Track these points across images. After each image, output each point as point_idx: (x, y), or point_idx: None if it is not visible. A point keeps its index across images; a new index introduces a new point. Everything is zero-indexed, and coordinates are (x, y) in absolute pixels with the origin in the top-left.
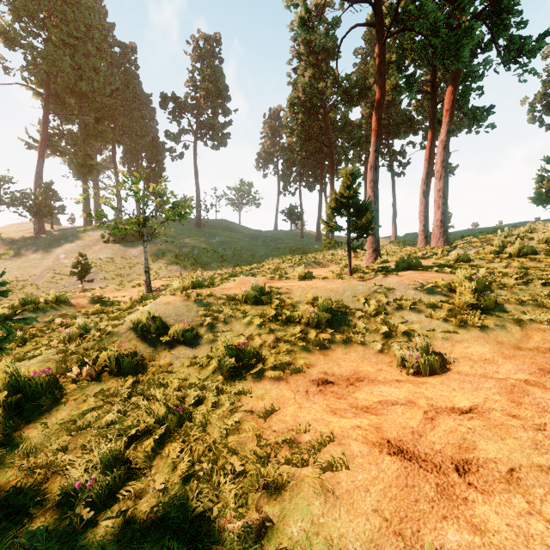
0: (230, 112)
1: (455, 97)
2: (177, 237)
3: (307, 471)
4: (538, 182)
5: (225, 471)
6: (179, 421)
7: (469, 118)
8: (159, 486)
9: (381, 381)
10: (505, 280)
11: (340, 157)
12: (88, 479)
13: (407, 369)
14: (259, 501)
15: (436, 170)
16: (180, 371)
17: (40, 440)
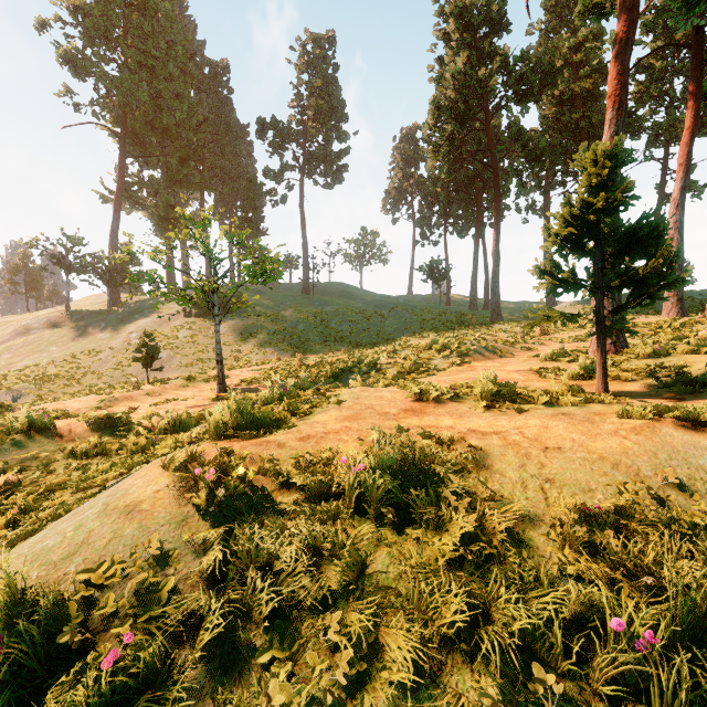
0: (348, 136)
1: None
2: (277, 307)
3: None
4: None
5: None
6: None
7: None
8: None
9: None
10: None
11: (507, 185)
12: None
13: None
14: None
15: None
16: None
17: None
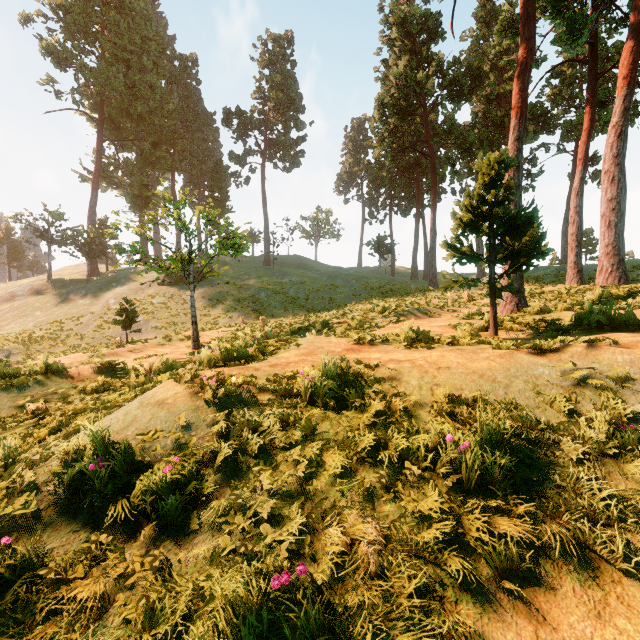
0: (304, 125)
1: (638, 56)
2: (241, 277)
3: None
4: None
5: None
6: None
7: None
8: None
9: None
10: None
11: (443, 171)
12: None
13: None
14: None
15: (604, 170)
16: None
17: None
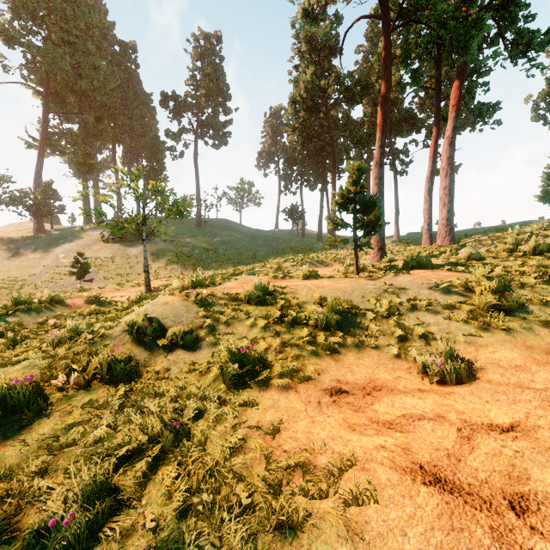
0: (231, 110)
1: (461, 92)
2: (177, 237)
3: (327, 505)
4: (544, 180)
5: (229, 504)
6: (175, 438)
7: (475, 114)
8: (150, 524)
9: (401, 390)
10: (525, 279)
11: (342, 156)
12: (65, 514)
13: (430, 377)
14: (272, 546)
15: (441, 167)
16: (178, 378)
17: (17, 460)
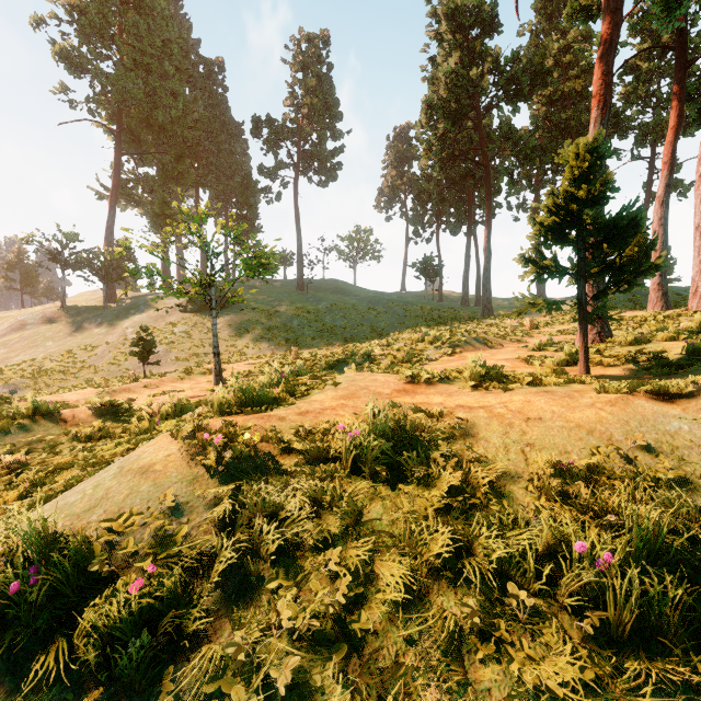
0: (342, 134)
1: None
2: (272, 303)
3: None
4: None
5: None
6: None
7: None
8: None
9: None
10: None
11: (499, 183)
12: None
13: None
14: None
15: (699, 173)
16: None
17: None
